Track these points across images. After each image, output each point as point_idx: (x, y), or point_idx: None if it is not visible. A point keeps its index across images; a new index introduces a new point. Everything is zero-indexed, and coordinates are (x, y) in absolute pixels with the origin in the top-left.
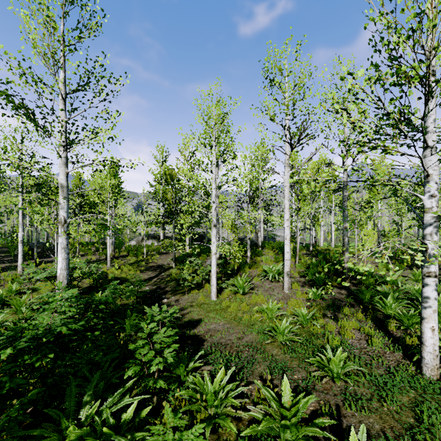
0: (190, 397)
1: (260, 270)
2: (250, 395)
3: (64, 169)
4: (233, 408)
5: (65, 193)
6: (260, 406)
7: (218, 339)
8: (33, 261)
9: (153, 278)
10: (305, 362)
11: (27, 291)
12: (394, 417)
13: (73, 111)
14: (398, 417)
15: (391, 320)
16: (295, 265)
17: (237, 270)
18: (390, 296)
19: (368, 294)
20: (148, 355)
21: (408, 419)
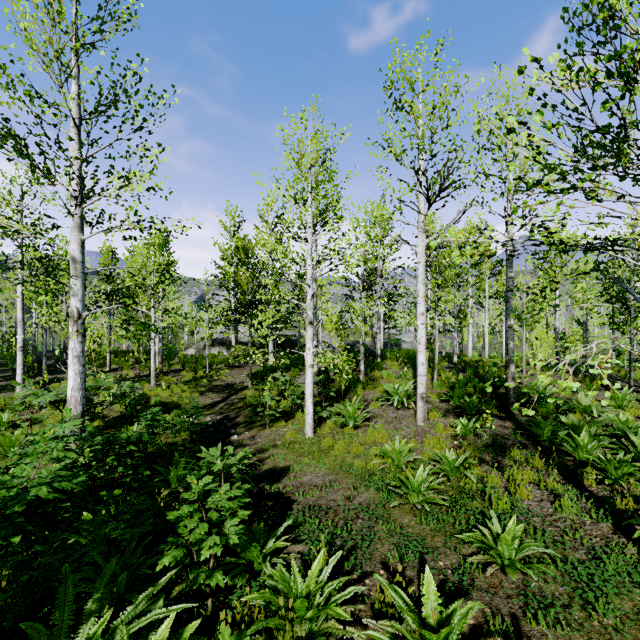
0: (267, 603)
1: (379, 391)
2: (367, 596)
3: (77, 234)
4: (339, 622)
5: (79, 271)
6: (385, 623)
7: (315, 499)
8: (41, 378)
9: (218, 403)
10: (455, 538)
11: (23, 424)
12: (613, 639)
13: (91, 144)
14: (620, 638)
15: (588, 469)
16: (433, 384)
17: (345, 391)
18: (584, 431)
19: (547, 428)
20: (197, 531)
21: None
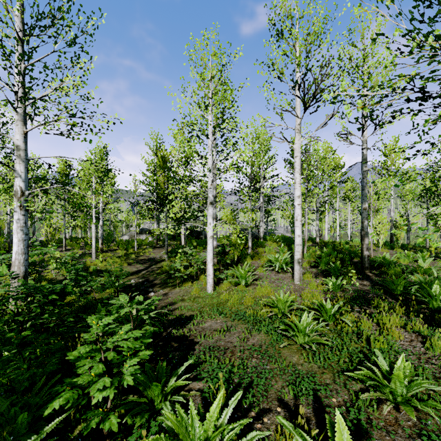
0: None
1: (263, 261)
2: (266, 436)
3: (21, 127)
4: None
5: (22, 157)
6: None
7: (214, 341)
8: None
9: (141, 270)
10: (342, 374)
11: None
12: None
13: (31, 52)
14: None
15: None
16: (303, 256)
17: (237, 261)
18: (435, 285)
19: (401, 284)
20: (91, 372)
21: None
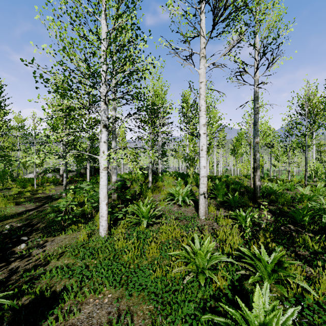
0: None
1: (164, 194)
2: None
3: None
4: None
5: None
6: None
7: None
8: None
9: (29, 210)
10: None
11: None
12: None
13: None
14: None
15: None
16: None
17: (138, 195)
18: None
19: (308, 214)
20: None
21: None
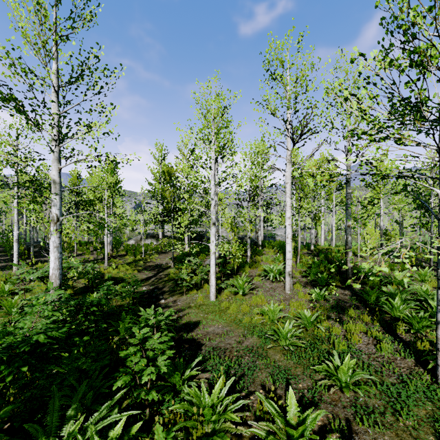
0: (185, 411)
1: (260, 270)
2: (251, 407)
3: (57, 164)
4: (232, 423)
5: (57, 189)
6: (262, 423)
7: (216, 343)
8: (30, 260)
9: (151, 277)
10: (310, 368)
11: (20, 292)
12: (412, 434)
13: (66, 104)
14: (416, 434)
15: (399, 322)
16: (297, 265)
17: (237, 270)
18: (397, 297)
19: (373, 295)
20: (139, 364)
21: (427, 437)
